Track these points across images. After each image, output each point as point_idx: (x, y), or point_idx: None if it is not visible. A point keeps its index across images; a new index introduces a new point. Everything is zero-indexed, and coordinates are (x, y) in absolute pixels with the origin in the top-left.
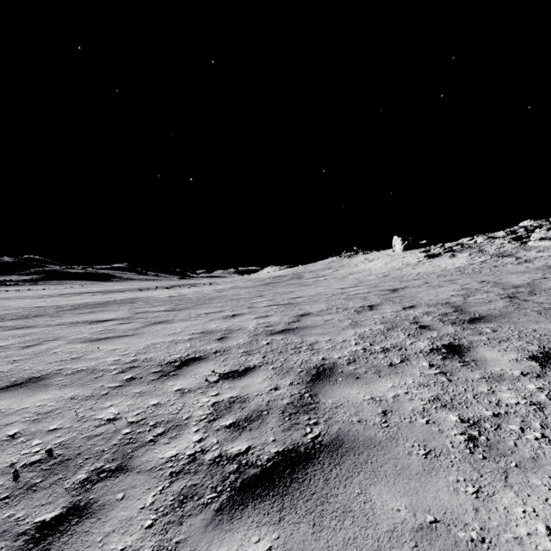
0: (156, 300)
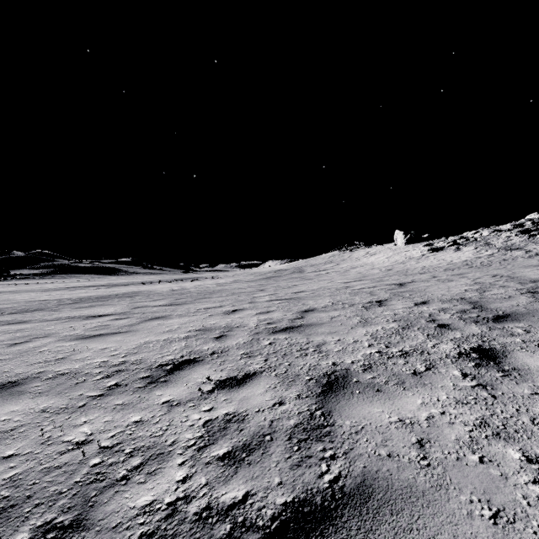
0: (157, 294)
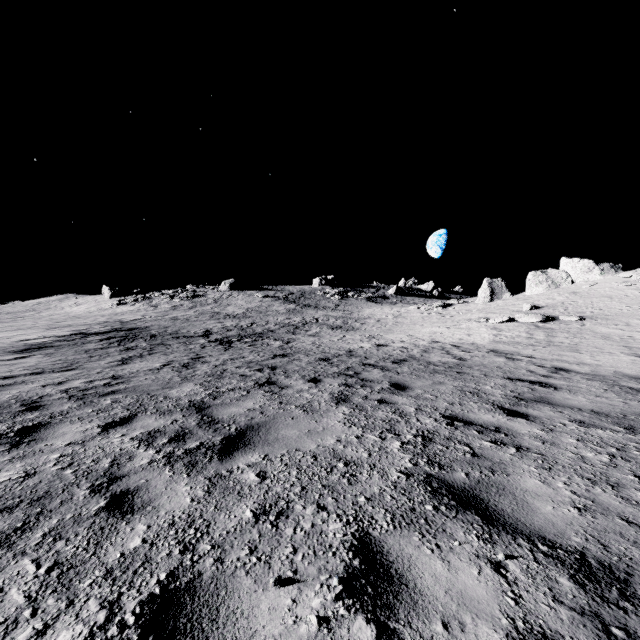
0: None
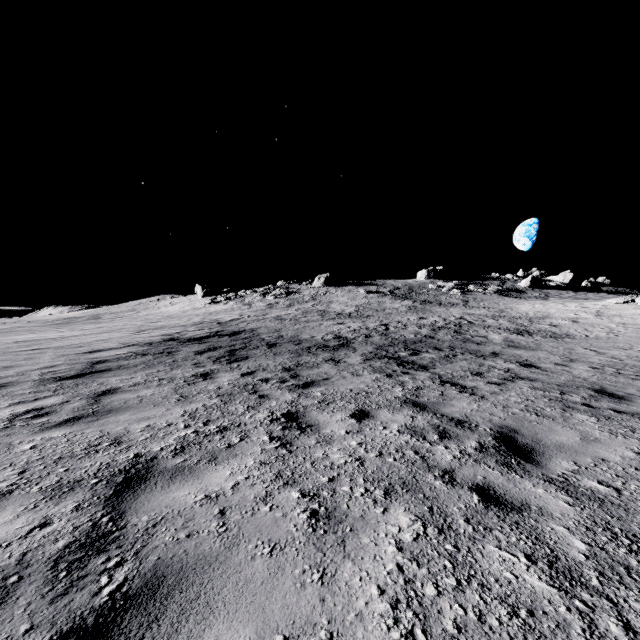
0: None
